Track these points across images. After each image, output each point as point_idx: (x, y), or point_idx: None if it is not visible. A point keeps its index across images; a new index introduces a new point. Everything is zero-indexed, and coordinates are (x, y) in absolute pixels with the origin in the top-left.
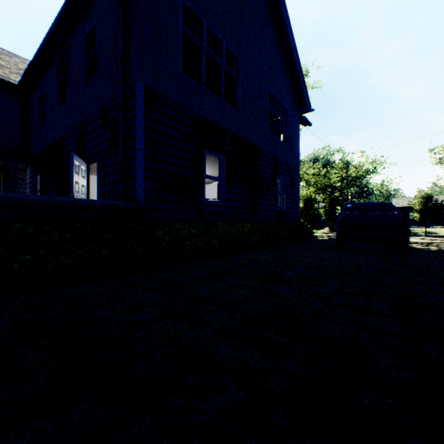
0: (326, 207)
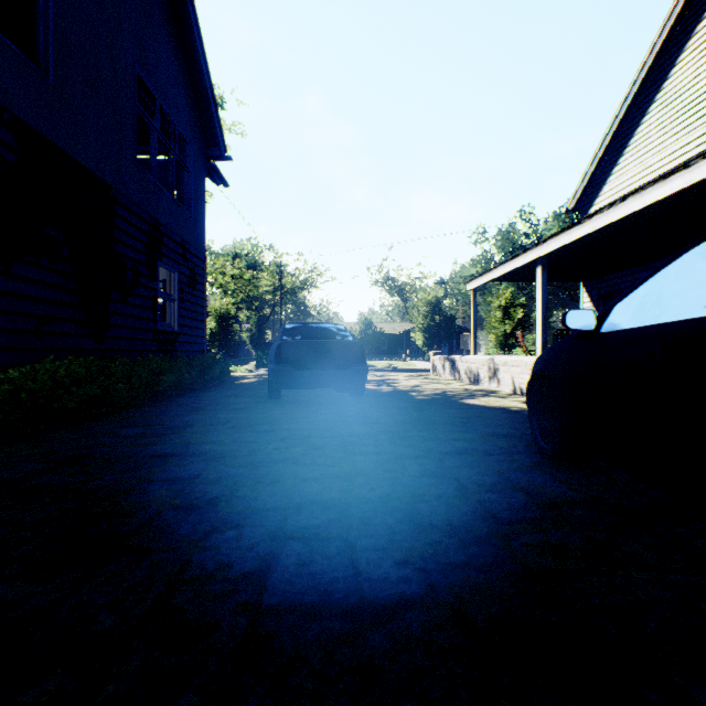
0: (253, 329)
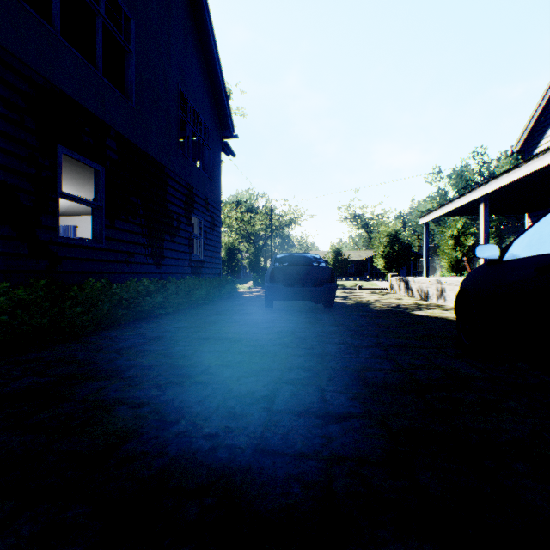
0: (250, 257)
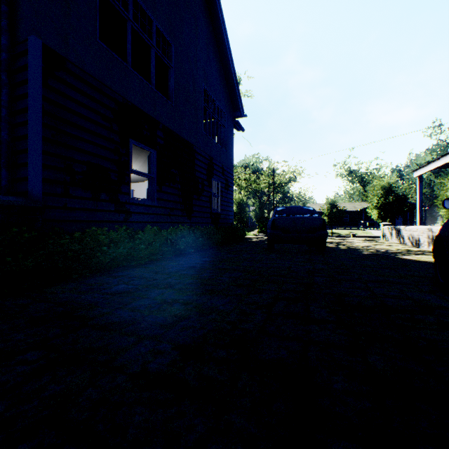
0: (256, 210)
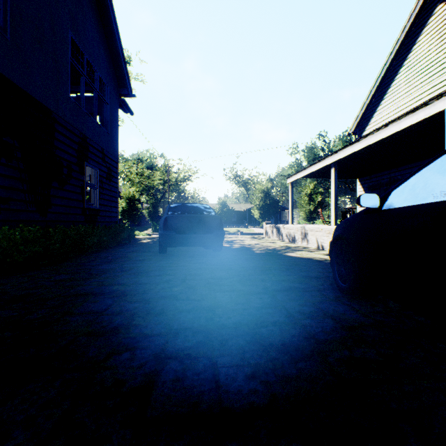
0: (150, 208)
